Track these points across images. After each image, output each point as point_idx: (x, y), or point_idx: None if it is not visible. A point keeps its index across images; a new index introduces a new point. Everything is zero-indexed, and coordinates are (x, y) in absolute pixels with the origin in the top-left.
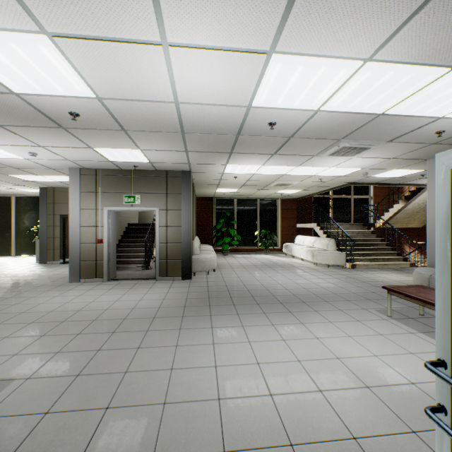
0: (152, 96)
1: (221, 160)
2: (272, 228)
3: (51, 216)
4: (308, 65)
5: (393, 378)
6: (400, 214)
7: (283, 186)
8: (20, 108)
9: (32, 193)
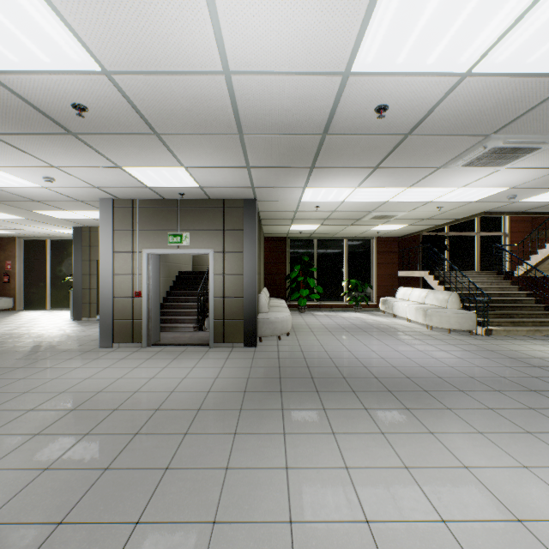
0: (187, 61)
1: (297, 181)
2: (365, 277)
3: (87, 262)
4: None
5: None
6: None
7: (383, 220)
8: (3, 101)
9: (68, 235)
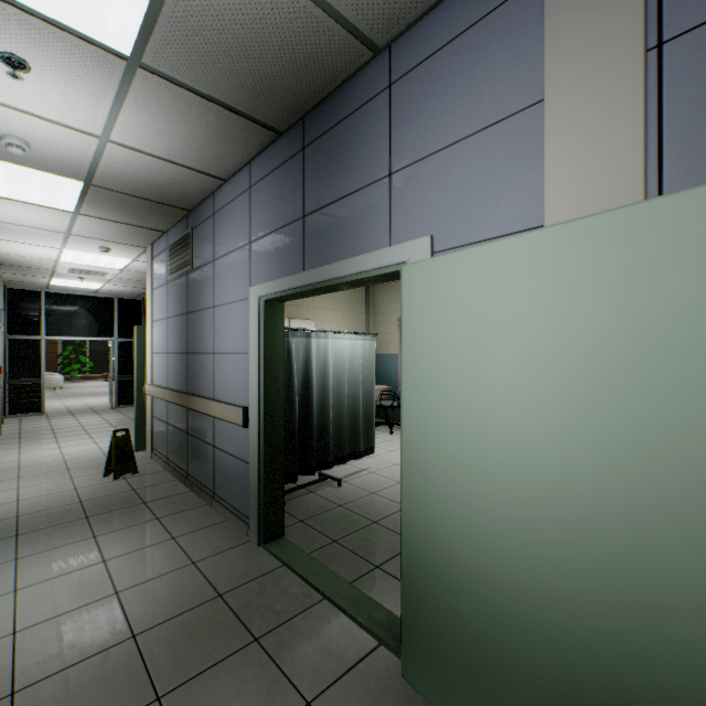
0: None
1: None
2: None
3: None
4: None
5: None
6: None
7: None
8: None
9: None
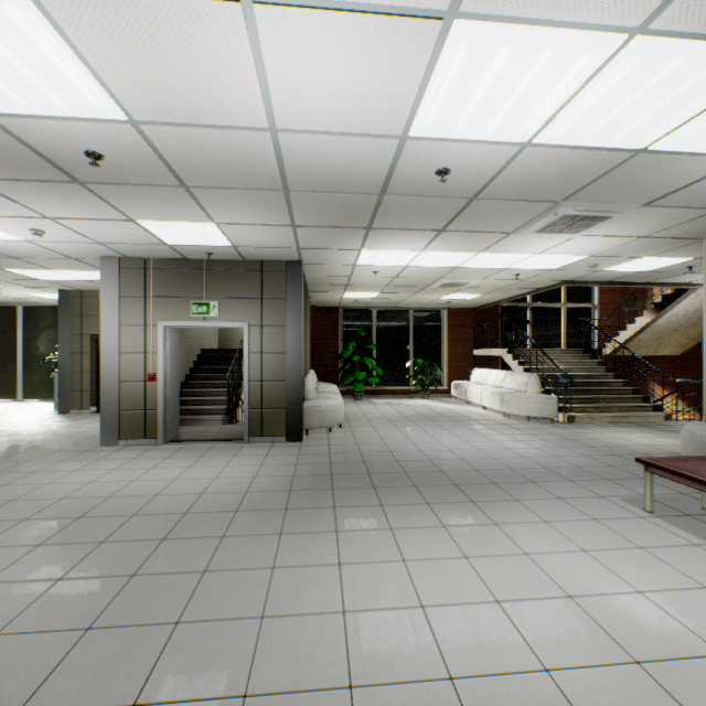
0: (229, 117)
1: (352, 242)
2: (434, 356)
3: (78, 337)
4: (520, 44)
5: (682, 643)
6: (645, 333)
7: (453, 288)
8: None
9: (49, 301)
